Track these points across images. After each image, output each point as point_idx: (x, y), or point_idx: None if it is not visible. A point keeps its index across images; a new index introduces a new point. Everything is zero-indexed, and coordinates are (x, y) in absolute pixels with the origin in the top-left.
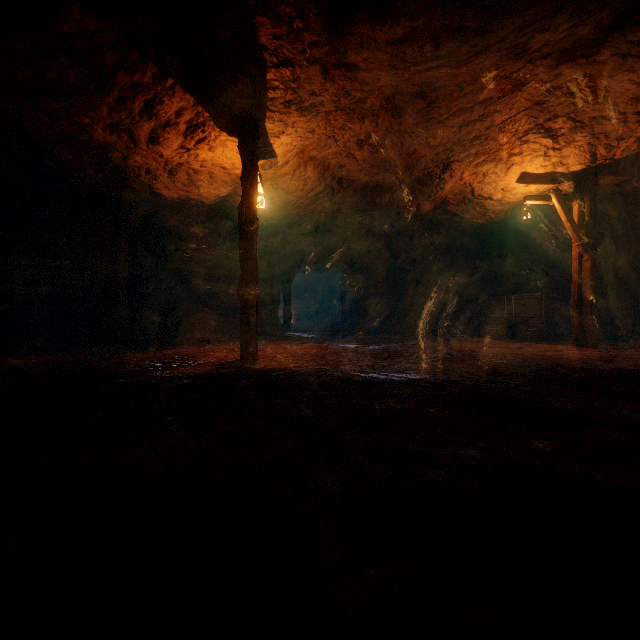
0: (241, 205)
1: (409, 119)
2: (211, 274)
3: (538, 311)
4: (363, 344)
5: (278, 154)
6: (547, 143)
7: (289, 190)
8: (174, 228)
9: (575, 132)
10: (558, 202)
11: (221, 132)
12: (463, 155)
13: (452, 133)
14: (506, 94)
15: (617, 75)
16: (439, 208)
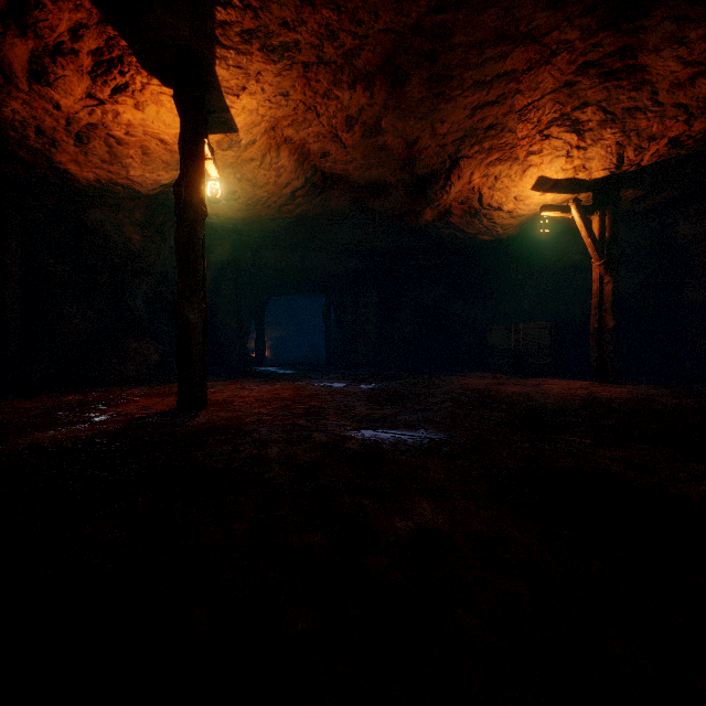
0: (178, 182)
1: (413, 91)
2: (156, 292)
3: (548, 342)
4: (353, 382)
5: (240, 127)
6: (572, 140)
7: (257, 182)
8: (97, 226)
9: (604, 127)
10: (578, 214)
11: (150, 78)
12: (474, 149)
13: (464, 117)
14: (532, 67)
15: (665, 49)
16: (441, 220)
